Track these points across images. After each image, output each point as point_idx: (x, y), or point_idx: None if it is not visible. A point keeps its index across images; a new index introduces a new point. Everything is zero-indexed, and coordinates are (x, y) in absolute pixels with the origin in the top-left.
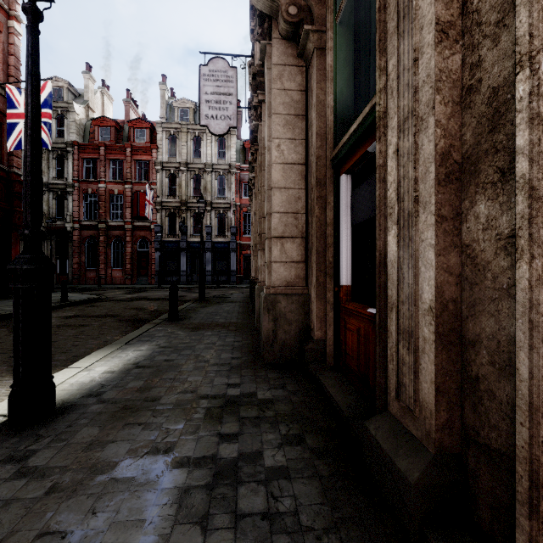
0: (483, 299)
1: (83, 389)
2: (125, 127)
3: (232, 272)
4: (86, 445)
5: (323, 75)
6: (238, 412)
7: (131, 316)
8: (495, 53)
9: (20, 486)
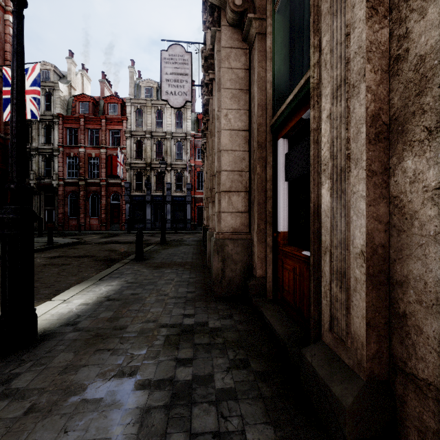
0: (410, 244)
1: (62, 318)
2: (100, 102)
3: (187, 221)
4: (61, 369)
5: (264, 55)
6: (193, 339)
7: (104, 257)
8: (422, 25)
9: (3, 407)
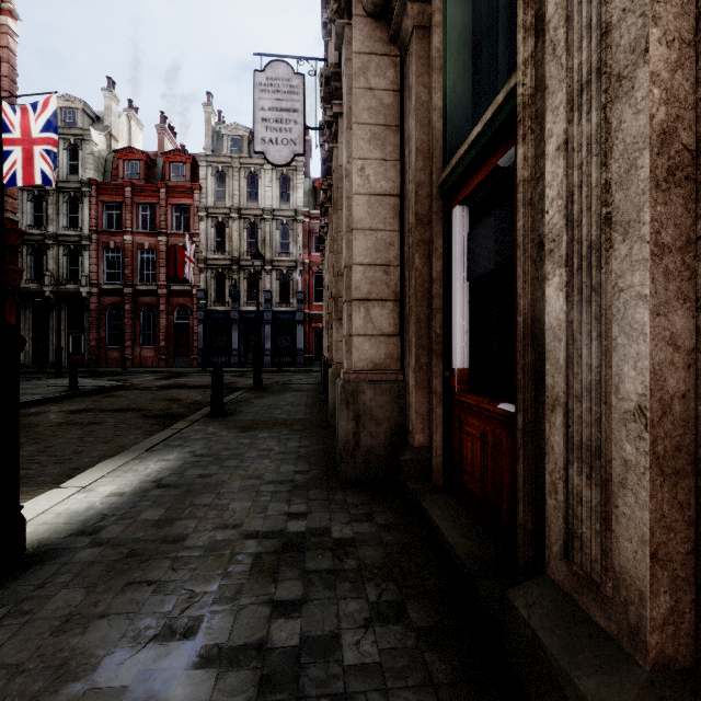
0: None
1: (74, 521)
2: (158, 161)
3: (298, 351)
4: (58, 623)
5: (427, 65)
6: (303, 562)
7: (160, 411)
8: None
9: None
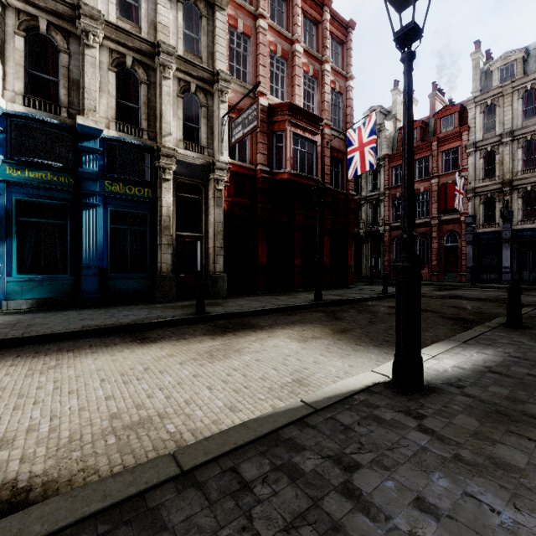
0: None
1: (440, 376)
2: (430, 122)
3: None
4: (471, 432)
5: None
6: None
7: (452, 315)
8: None
9: (427, 439)
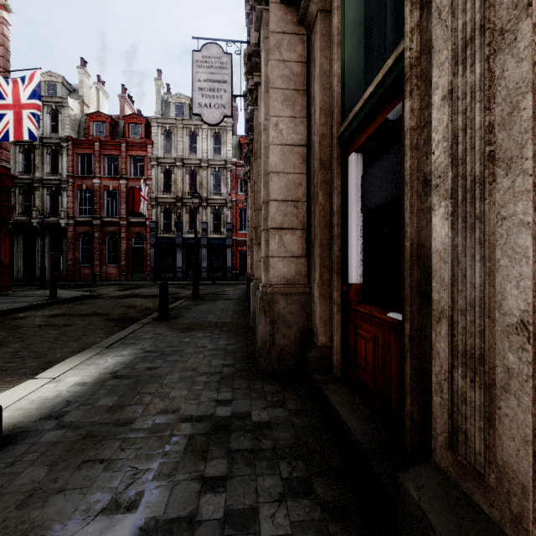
0: None
1: (44, 407)
2: (120, 123)
3: (227, 269)
4: (23, 498)
5: (328, 41)
6: (228, 442)
7: (120, 315)
8: None
9: None
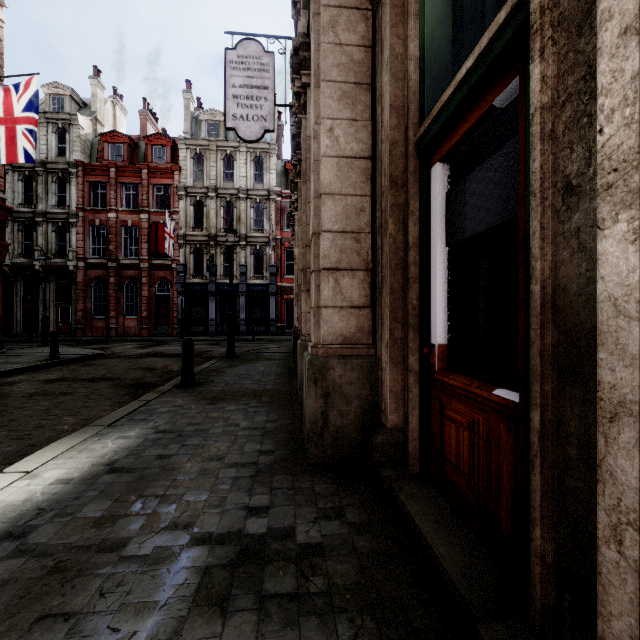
0: None
1: (3, 519)
2: (141, 144)
3: (271, 321)
4: None
5: (401, 14)
6: (260, 581)
7: (134, 380)
8: None
9: None
